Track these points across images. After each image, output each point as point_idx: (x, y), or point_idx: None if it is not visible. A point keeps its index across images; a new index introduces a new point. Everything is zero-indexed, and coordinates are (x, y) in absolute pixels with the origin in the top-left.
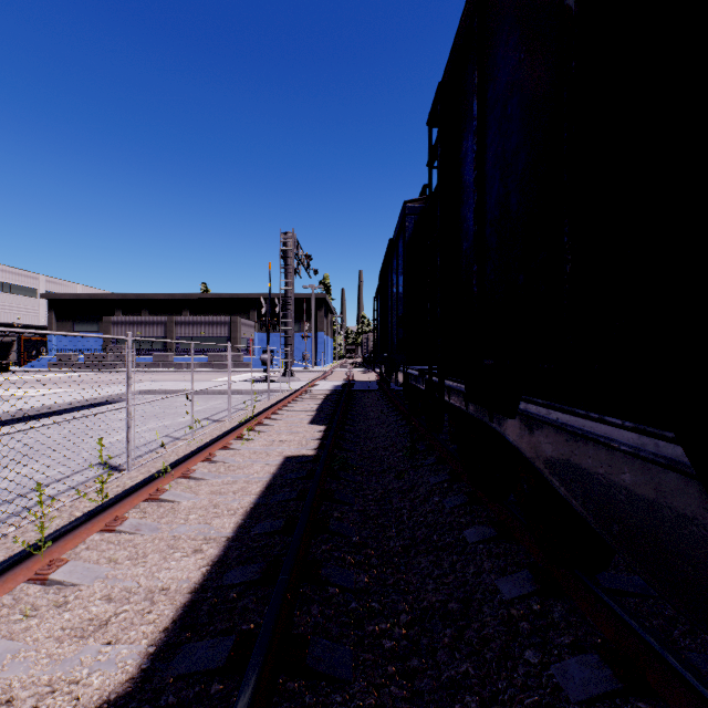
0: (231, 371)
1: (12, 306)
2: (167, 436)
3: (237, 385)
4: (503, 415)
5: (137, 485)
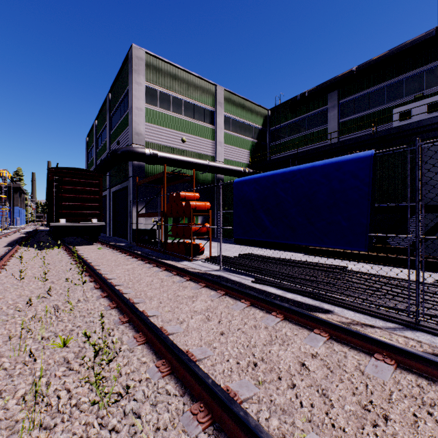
0: None
1: None
2: None
3: None
4: None
5: None
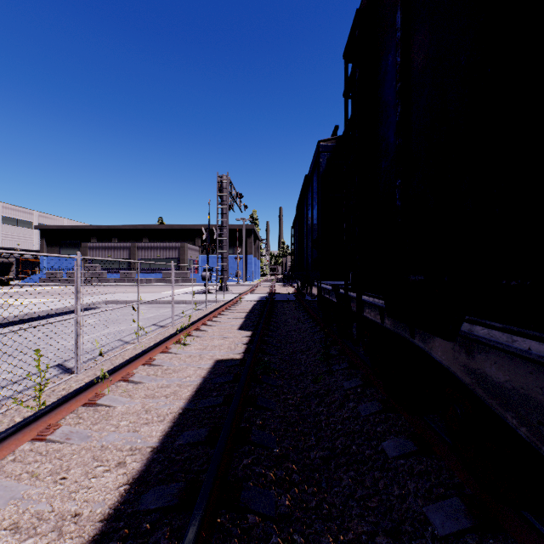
0: (180, 285)
1: (13, 235)
2: (119, 340)
3: (183, 296)
4: (439, 336)
5: (75, 391)
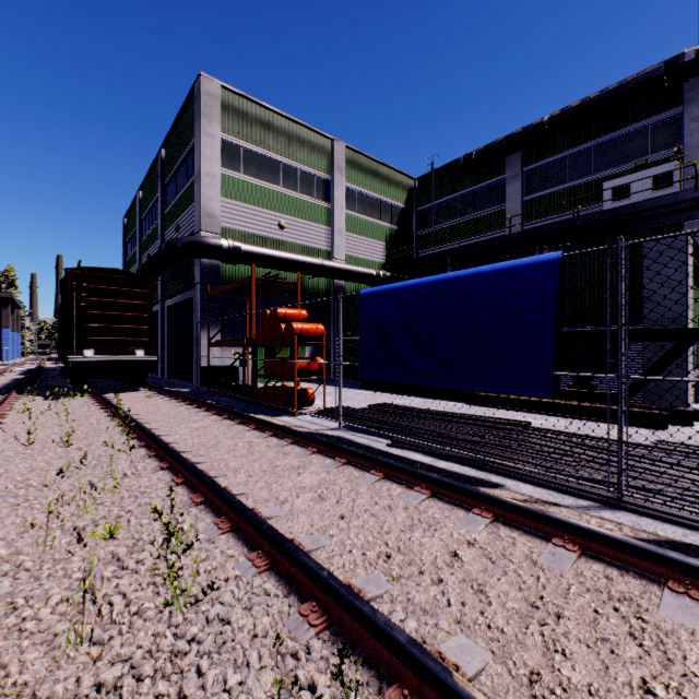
0: None
1: None
2: None
3: None
4: None
5: None
